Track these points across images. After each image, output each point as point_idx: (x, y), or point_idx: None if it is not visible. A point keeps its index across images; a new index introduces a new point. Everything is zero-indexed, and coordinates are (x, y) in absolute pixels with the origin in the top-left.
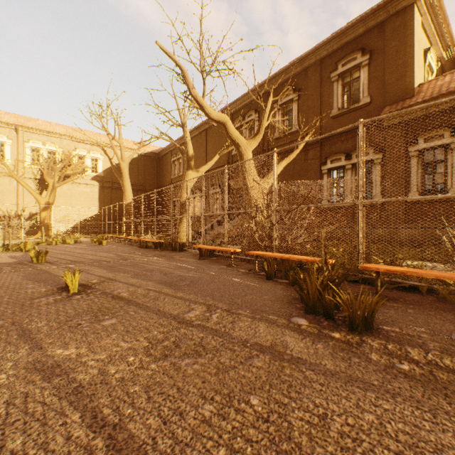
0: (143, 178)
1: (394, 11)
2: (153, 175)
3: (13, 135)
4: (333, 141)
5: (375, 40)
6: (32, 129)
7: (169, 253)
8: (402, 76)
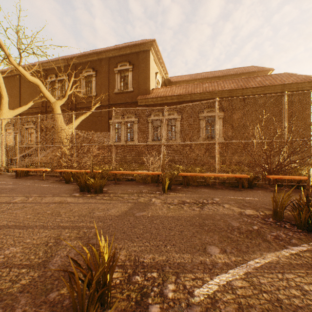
0: None
1: (142, 50)
2: None
3: None
4: (115, 106)
5: (135, 60)
6: None
7: None
8: (146, 83)
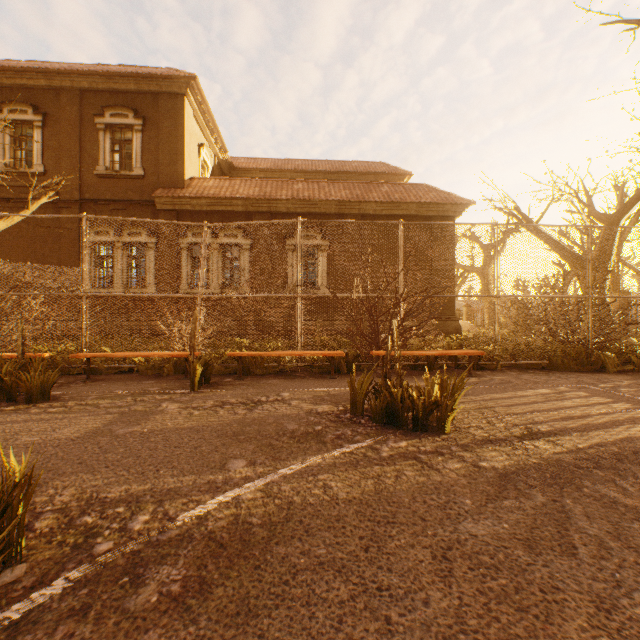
0: None
1: (167, 90)
2: None
3: None
4: (99, 206)
5: (150, 108)
6: None
7: None
8: (175, 163)
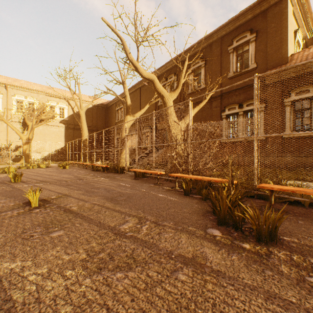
0: (96, 121)
1: (273, 2)
2: (103, 119)
3: (4, 91)
4: (229, 95)
5: (260, 23)
6: (17, 86)
7: (113, 175)
8: (279, 48)
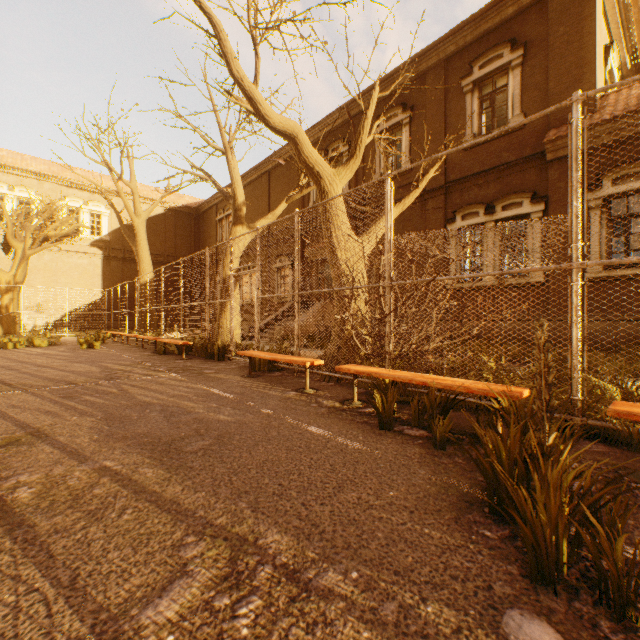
0: (174, 244)
1: None
2: (190, 240)
3: None
4: (465, 185)
5: (533, 26)
6: None
7: (199, 364)
8: (577, 81)
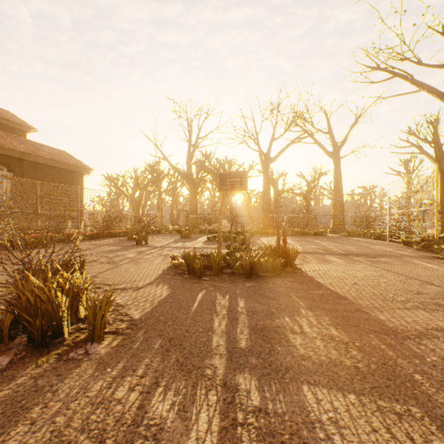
0: None
1: None
2: None
3: None
4: None
5: None
6: None
7: None
8: None
